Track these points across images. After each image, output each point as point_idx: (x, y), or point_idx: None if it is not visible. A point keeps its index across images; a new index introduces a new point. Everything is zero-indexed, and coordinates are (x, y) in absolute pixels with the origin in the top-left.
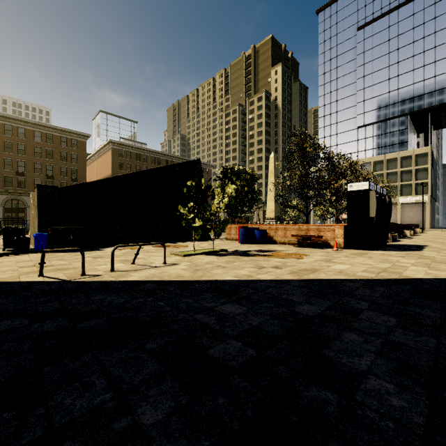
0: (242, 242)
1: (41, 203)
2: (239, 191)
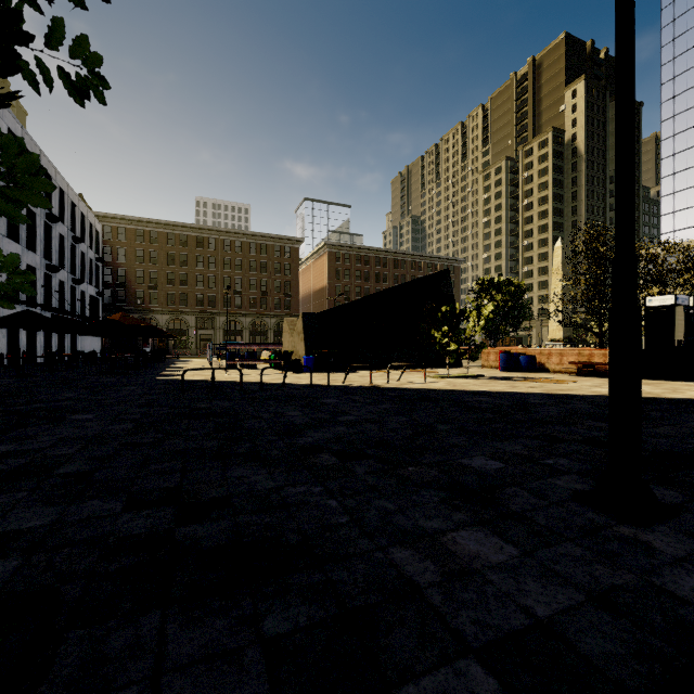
0: (502, 370)
1: (305, 329)
2: (500, 307)
